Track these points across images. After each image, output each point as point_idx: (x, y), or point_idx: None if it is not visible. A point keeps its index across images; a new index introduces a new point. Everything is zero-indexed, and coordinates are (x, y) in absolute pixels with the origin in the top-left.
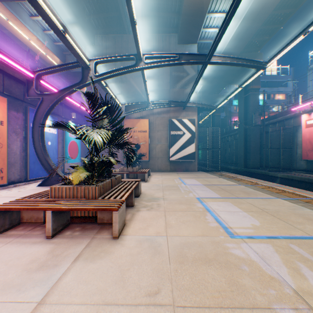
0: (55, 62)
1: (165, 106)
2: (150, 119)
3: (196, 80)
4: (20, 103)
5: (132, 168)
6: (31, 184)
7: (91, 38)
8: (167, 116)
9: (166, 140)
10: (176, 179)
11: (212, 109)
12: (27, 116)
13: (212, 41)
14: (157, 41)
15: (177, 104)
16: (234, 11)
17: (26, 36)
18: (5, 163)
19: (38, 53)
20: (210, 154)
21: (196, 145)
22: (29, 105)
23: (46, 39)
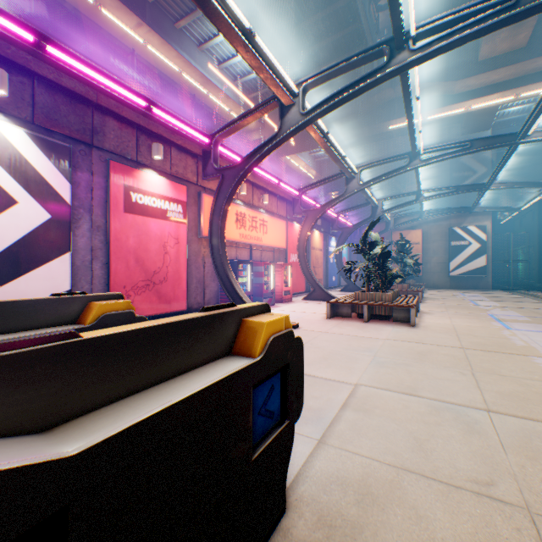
0: (312, 176)
1: (442, 214)
2: (423, 229)
3: (479, 195)
4: (324, 235)
5: (408, 281)
6: (330, 291)
7: (355, 153)
8: (446, 224)
9: (444, 251)
10: (455, 293)
11: (512, 212)
12: (327, 242)
13: (516, 116)
14: (432, 138)
15: (458, 210)
16: (497, 174)
17: (297, 165)
18: (322, 275)
19: (300, 173)
20: (511, 268)
21: (488, 256)
22: (327, 234)
23: (310, 160)
